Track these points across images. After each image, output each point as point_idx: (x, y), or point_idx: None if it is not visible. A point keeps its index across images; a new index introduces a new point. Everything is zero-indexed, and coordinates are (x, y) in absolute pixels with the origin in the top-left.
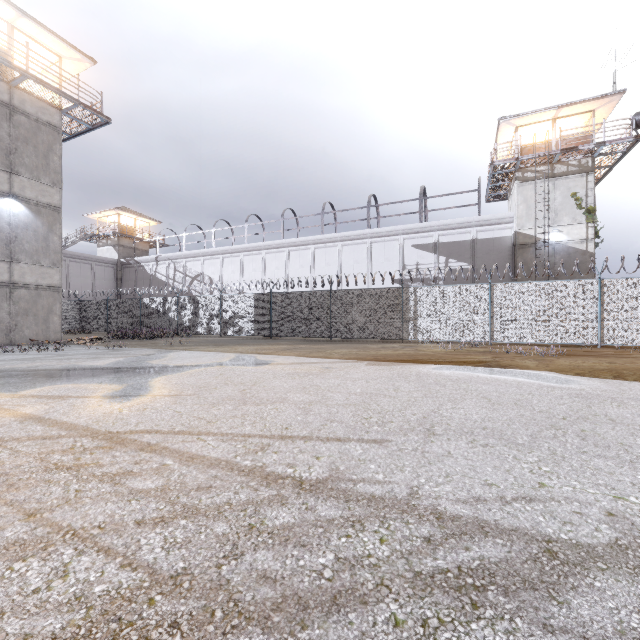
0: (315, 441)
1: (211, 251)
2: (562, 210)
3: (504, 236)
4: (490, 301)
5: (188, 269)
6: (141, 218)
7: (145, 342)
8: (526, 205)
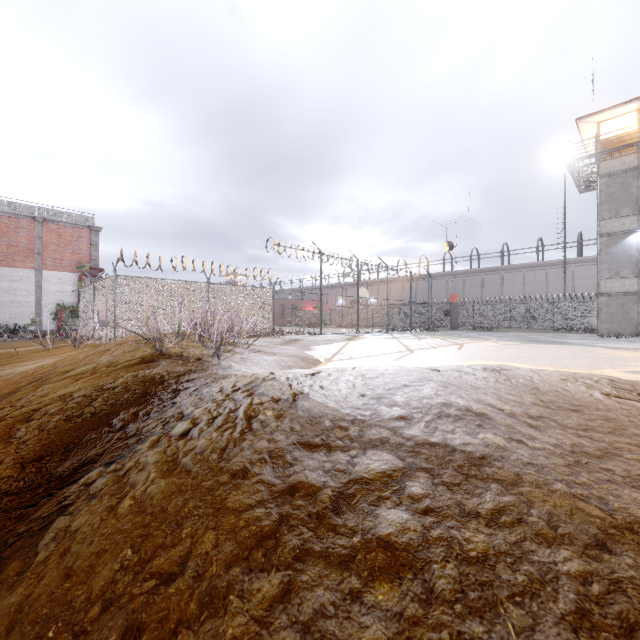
0: (457, 348)
1: None
2: None
3: None
4: None
5: None
6: None
7: None
8: None
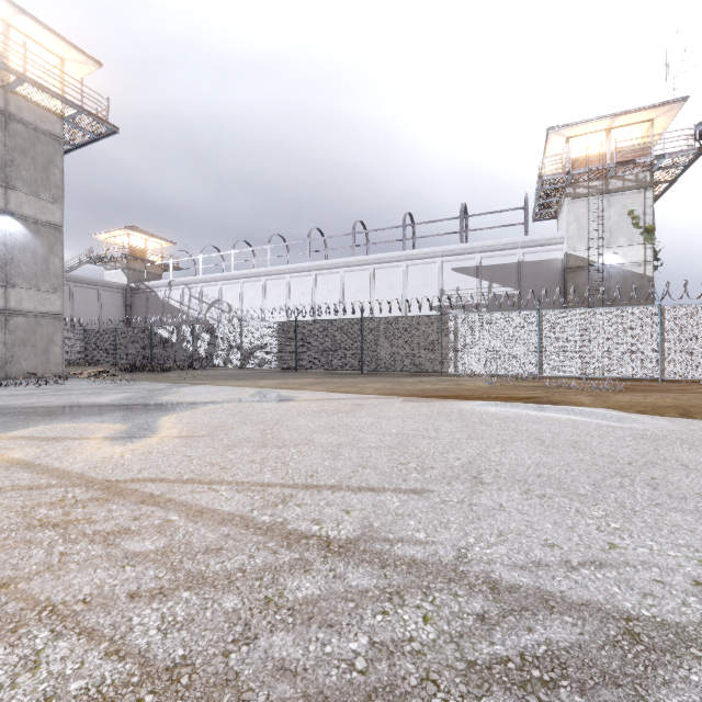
0: (345, 491)
1: (230, 275)
2: (617, 230)
3: (553, 258)
4: (539, 330)
5: (205, 295)
6: (153, 239)
7: (156, 375)
8: (578, 224)
